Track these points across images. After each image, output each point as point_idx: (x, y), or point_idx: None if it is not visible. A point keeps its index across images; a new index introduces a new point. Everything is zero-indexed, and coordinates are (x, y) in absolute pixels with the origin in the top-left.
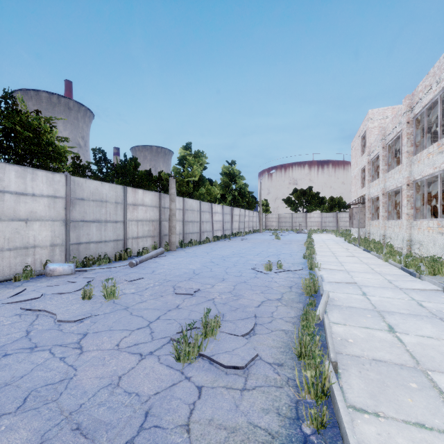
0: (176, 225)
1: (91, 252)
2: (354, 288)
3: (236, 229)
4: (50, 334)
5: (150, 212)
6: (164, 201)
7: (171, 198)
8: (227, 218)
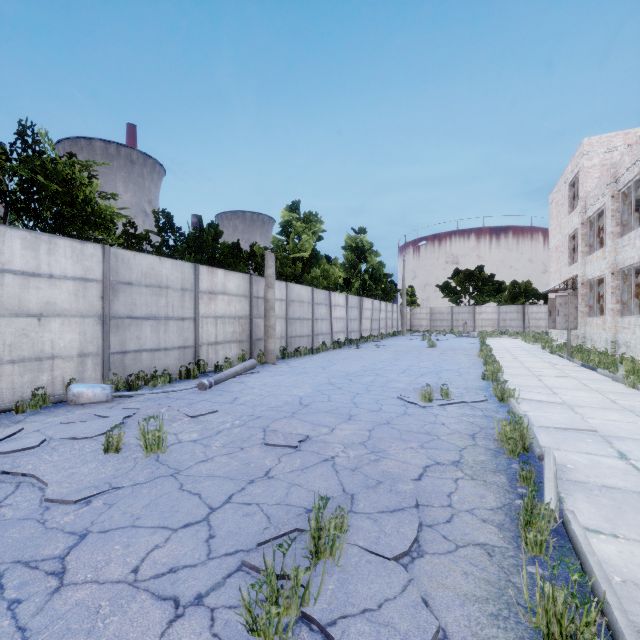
0: (276, 325)
1: (143, 365)
2: (598, 443)
3: (367, 330)
4: (20, 532)
5: (236, 304)
6: (258, 287)
7: (267, 283)
8: (354, 313)
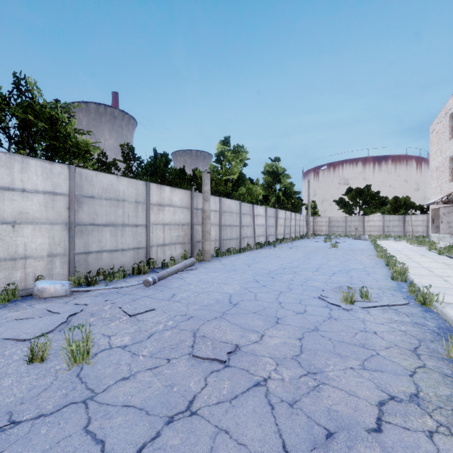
0: (211, 230)
1: (103, 263)
2: None
3: (281, 234)
4: None
5: (180, 214)
6: (197, 201)
7: (204, 197)
8: (271, 221)
